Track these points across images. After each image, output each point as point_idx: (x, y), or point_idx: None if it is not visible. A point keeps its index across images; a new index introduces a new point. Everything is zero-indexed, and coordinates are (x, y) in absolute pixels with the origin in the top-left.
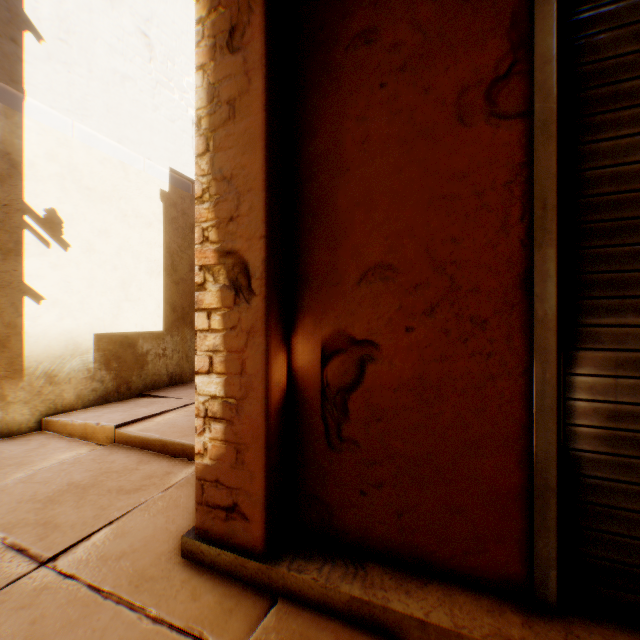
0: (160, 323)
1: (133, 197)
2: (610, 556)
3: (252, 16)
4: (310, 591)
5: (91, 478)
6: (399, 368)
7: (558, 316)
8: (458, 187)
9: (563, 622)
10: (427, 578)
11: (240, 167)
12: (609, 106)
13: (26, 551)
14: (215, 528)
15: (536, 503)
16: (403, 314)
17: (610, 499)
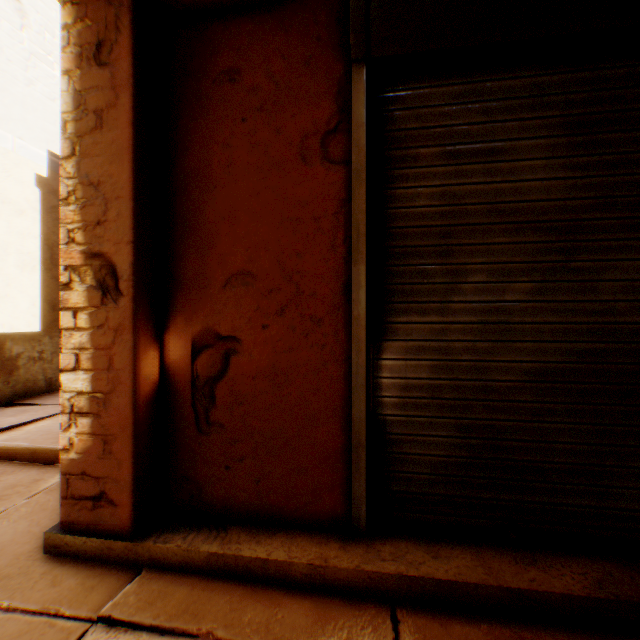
0: (37, 323)
1: None
2: (403, 489)
3: (120, 36)
4: (174, 557)
5: None
6: (257, 359)
7: (367, 316)
8: (302, 212)
9: (369, 541)
10: (277, 529)
11: (108, 175)
12: (403, 164)
13: None
14: (83, 519)
15: (354, 457)
16: (260, 314)
17: (403, 448)
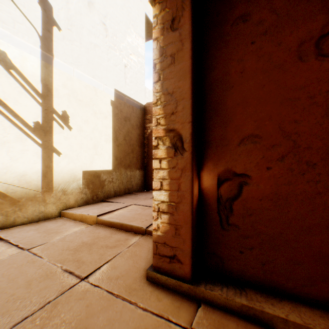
0: (110, 165)
1: (99, 104)
2: None
3: (184, 12)
4: (218, 300)
5: (91, 240)
6: (262, 188)
7: None
8: (297, 94)
9: None
10: (280, 297)
11: (177, 87)
12: None
13: (73, 273)
14: (163, 266)
15: None
16: (265, 160)
17: None
